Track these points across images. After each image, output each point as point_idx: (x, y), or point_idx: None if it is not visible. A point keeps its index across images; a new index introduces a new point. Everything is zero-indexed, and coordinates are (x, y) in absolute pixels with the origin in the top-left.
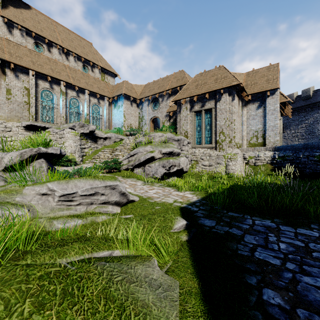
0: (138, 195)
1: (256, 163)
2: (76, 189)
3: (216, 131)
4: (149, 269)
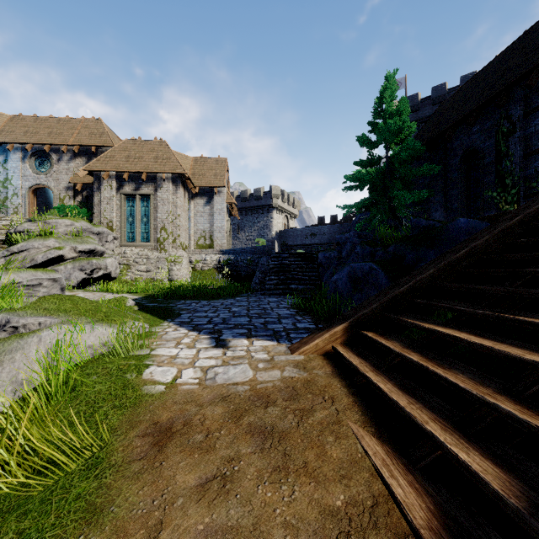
0: None
1: (203, 267)
2: (21, 279)
3: (157, 226)
4: None
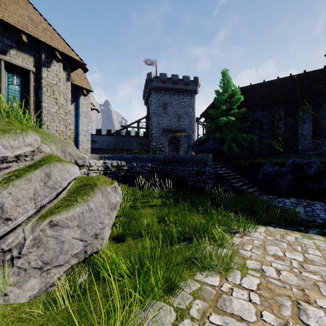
0: None
1: (90, 174)
2: None
3: (41, 119)
4: None
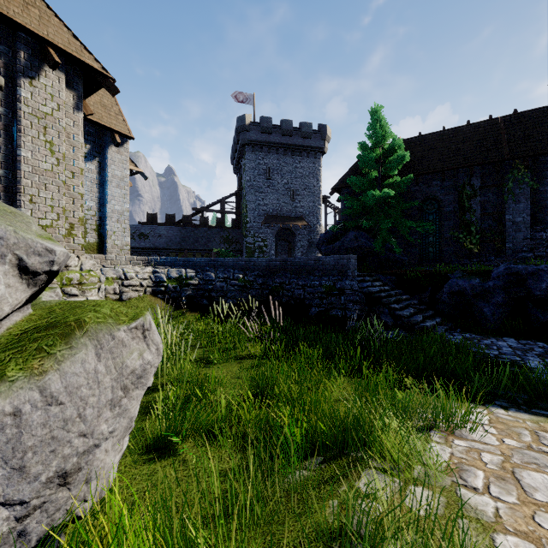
0: None
1: (126, 293)
2: None
3: (18, 182)
4: None
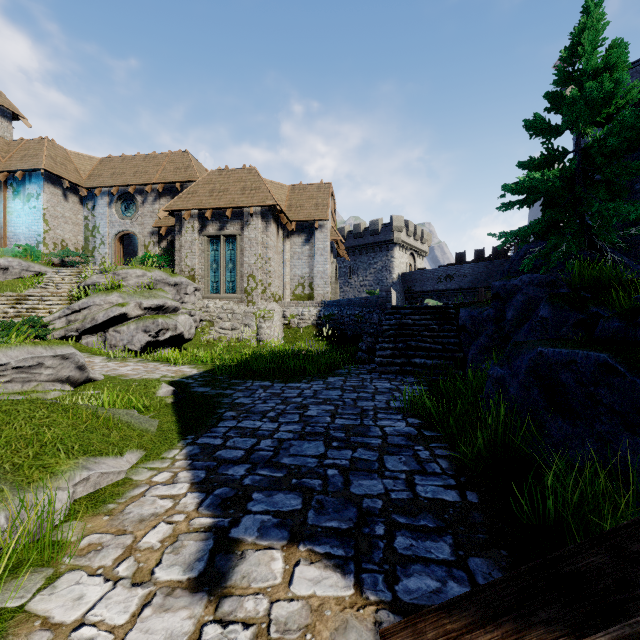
0: (101, 374)
1: (299, 324)
2: (8, 359)
3: (244, 273)
4: (130, 412)
